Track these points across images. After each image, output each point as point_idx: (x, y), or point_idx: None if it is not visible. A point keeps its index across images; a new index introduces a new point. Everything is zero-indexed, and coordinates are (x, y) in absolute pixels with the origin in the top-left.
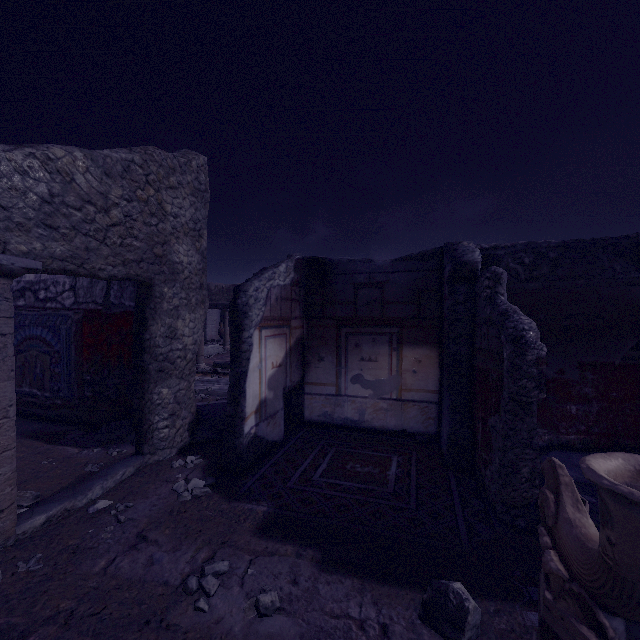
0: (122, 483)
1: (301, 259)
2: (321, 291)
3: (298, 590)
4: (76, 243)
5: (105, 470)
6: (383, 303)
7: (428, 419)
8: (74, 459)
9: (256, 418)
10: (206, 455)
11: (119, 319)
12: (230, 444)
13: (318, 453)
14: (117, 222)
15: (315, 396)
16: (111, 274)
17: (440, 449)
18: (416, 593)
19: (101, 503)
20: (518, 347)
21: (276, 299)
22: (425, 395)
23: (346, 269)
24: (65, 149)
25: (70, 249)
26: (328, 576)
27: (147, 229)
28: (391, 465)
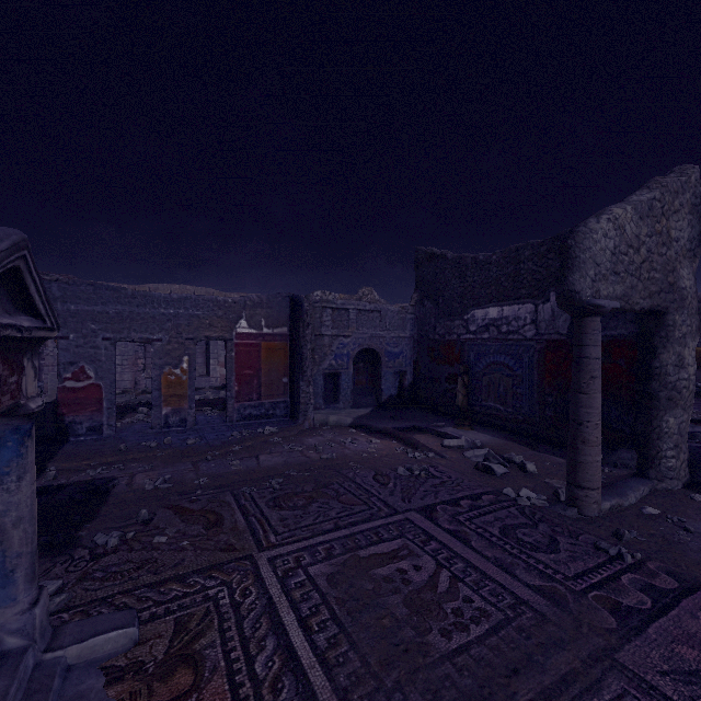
0: (646, 498)
1: None
2: None
3: None
4: (626, 283)
5: (620, 482)
6: None
7: None
8: None
9: None
10: None
11: None
12: None
13: None
14: (643, 259)
15: None
16: (641, 307)
17: None
18: None
19: (649, 509)
20: None
21: None
22: None
23: None
24: (619, 207)
25: (623, 289)
26: None
27: (660, 260)
28: None
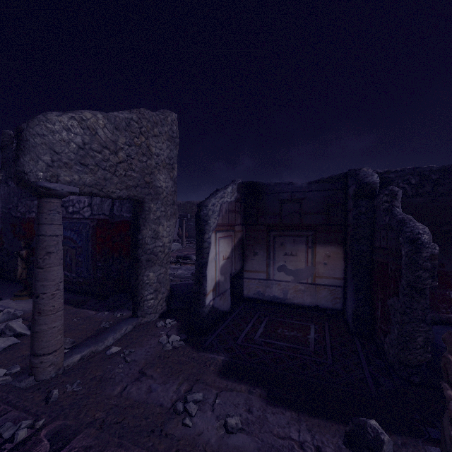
0: (125, 336)
1: (241, 183)
2: (255, 205)
3: (252, 417)
4: (98, 175)
5: (114, 326)
6: (301, 214)
7: (335, 298)
8: (93, 318)
9: (213, 294)
10: (178, 319)
11: (119, 225)
12: (196, 312)
13: (256, 320)
14: (122, 160)
15: (251, 280)
16: (119, 195)
17: (346, 321)
18: (339, 425)
19: (114, 348)
20: (415, 246)
21: (225, 211)
22: (333, 281)
23: (274, 189)
24: (92, 113)
25: (95, 179)
26: (273, 408)
27: (140, 164)
28: (310, 331)
